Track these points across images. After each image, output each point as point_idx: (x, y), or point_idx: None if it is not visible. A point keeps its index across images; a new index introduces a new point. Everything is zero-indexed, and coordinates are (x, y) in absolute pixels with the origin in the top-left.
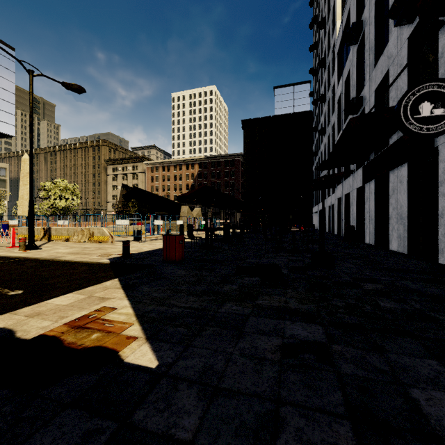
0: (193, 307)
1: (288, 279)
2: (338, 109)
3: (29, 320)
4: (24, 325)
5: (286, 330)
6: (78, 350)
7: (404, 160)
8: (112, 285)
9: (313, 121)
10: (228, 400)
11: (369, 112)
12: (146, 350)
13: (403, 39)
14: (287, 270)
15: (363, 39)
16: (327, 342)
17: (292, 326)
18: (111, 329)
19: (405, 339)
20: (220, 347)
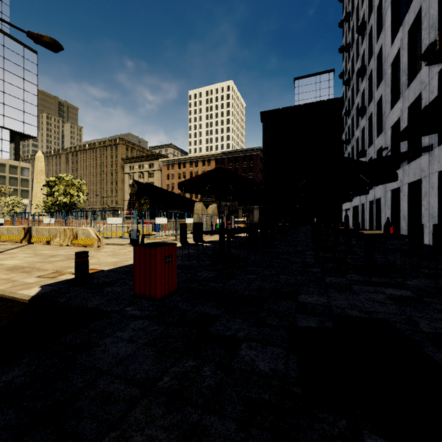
0: None
1: None
2: (391, 74)
3: None
4: None
5: None
6: None
7: None
8: None
9: (343, 107)
10: None
11: None
12: None
13: None
14: None
15: None
16: None
17: None
18: None
19: None
20: None
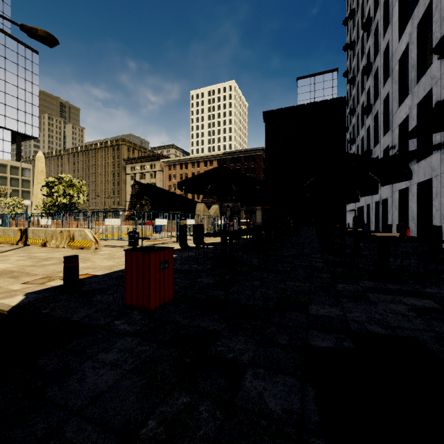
0: None
1: None
2: (399, 71)
3: None
4: None
5: None
6: None
7: None
8: None
9: (347, 106)
10: None
11: None
12: None
13: None
14: None
15: None
16: None
17: None
18: None
19: None
20: None
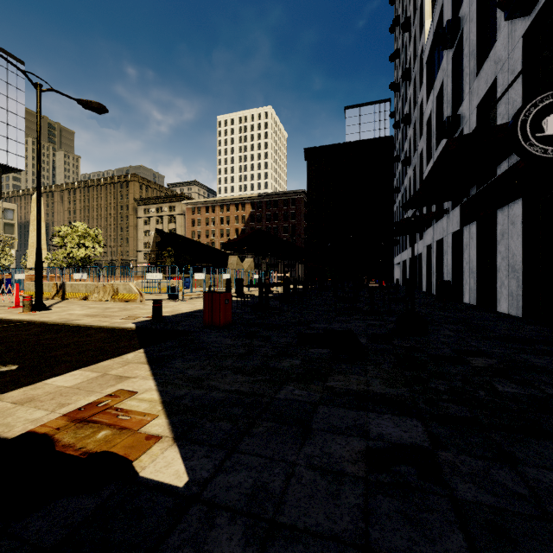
0: (241, 391)
1: (368, 351)
2: (427, 132)
3: (17, 409)
4: (9, 416)
5: (371, 427)
6: (76, 456)
7: (517, 195)
8: (136, 358)
9: (395, 149)
10: (290, 546)
11: (473, 132)
12: (172, 458)
13: (516, 38)
14: (366, 339)
15: (461, 42)
16: (431, 446)
17: (378, 421)
18: (126, 423)
19: (543, 443)
20: (278, 453)
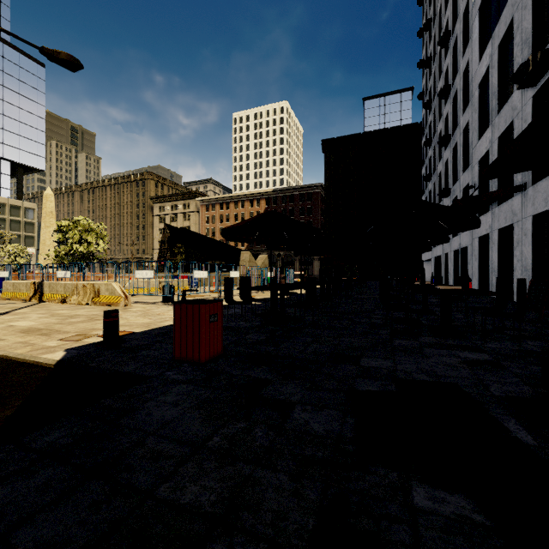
0: None
1: None
2: (479, 97)
3: None
4: None
5: None
6: None
7: None
8: None
9: (423, 134)
10: None
11: None
12: None
13: None
14: (519, 424)
15: None
16: None
17: None
18: None
19: None
20: None
